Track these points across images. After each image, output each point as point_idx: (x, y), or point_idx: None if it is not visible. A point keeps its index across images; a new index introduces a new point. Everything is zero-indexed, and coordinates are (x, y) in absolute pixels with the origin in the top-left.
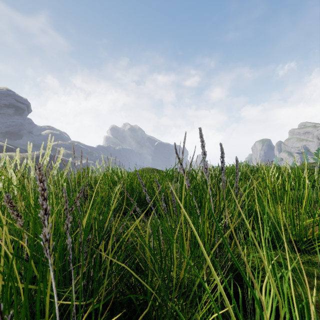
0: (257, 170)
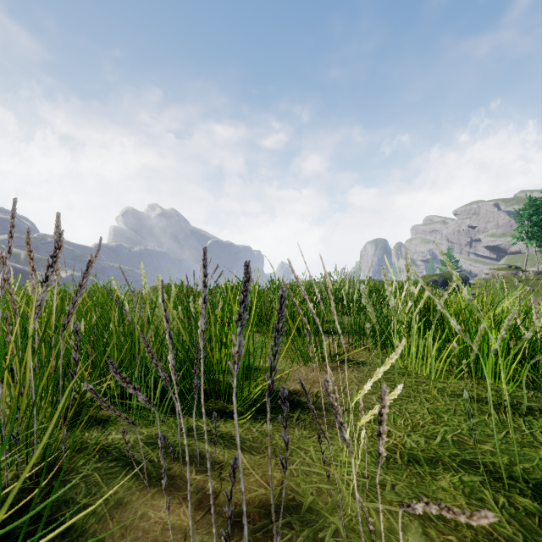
0: (334, 286)
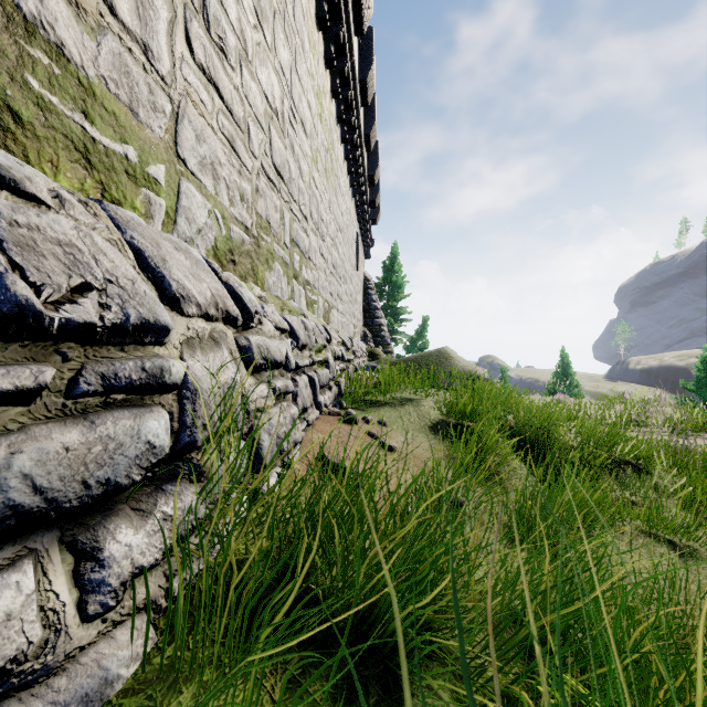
0: None
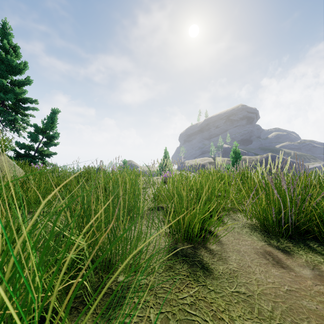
0: None
